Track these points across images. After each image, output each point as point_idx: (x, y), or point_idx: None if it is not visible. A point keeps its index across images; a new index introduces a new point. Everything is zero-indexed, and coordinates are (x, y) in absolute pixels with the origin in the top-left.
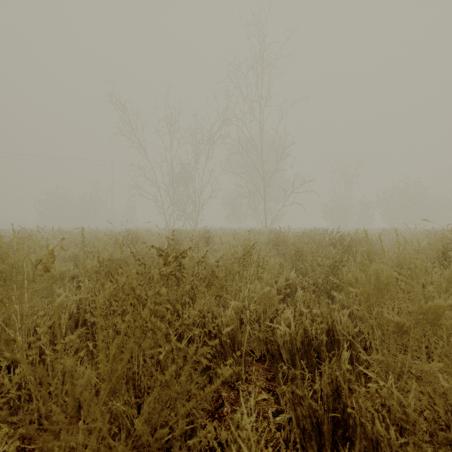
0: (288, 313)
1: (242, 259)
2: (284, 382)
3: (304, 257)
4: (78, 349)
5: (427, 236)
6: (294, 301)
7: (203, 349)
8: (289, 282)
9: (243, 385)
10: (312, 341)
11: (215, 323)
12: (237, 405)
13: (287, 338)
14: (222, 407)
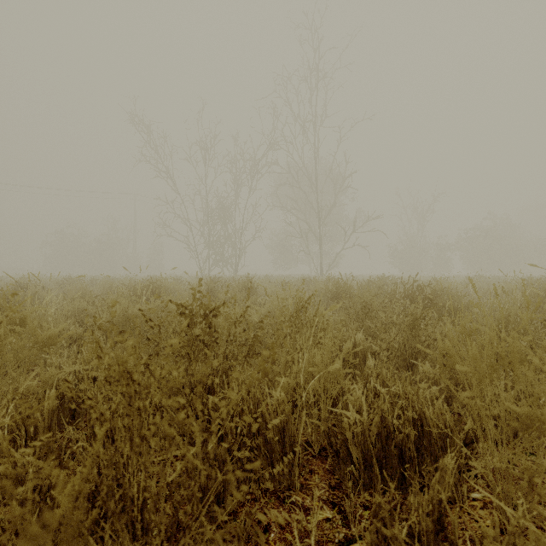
0: (358, 392)
1: (294, 317)
2: (354, 491)
3: (373, 313)
4: (71, 441)
5: (529, 286)
6: (363, 374)
7: (240, 453)
8: (358, 349)
9: (296, 497)
10: (393, 433)
11: (257, 408)
12: (289, 528)
13: (358, 429)
14: (267, 532)
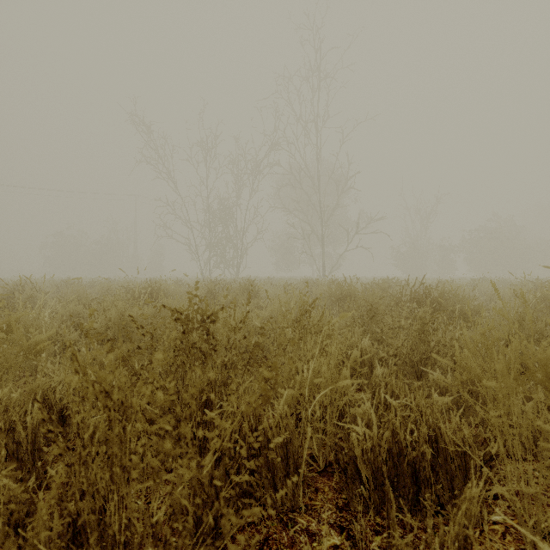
0: (367, 404)
1: (298, 322)
2: (363, 513)
3: (379, 317)
4: (58, 456)
5: (540, 289)
6: (371, 382)
7: (238, 477)
8: (366, 356)
9: (301, 519)
10: (406, 450)
11: (258, 423)
12: None
13: (368, 445)
14: None
